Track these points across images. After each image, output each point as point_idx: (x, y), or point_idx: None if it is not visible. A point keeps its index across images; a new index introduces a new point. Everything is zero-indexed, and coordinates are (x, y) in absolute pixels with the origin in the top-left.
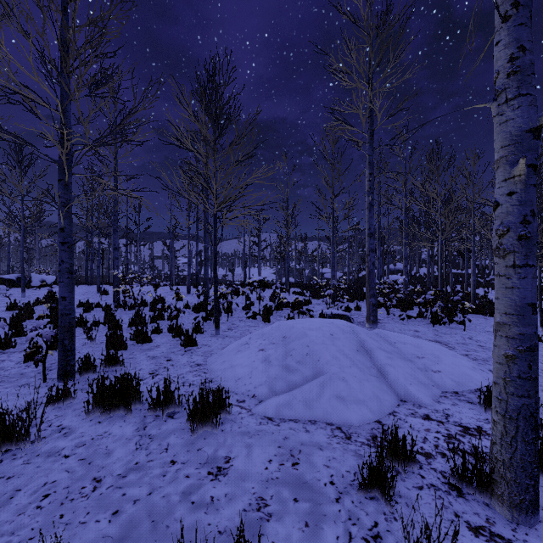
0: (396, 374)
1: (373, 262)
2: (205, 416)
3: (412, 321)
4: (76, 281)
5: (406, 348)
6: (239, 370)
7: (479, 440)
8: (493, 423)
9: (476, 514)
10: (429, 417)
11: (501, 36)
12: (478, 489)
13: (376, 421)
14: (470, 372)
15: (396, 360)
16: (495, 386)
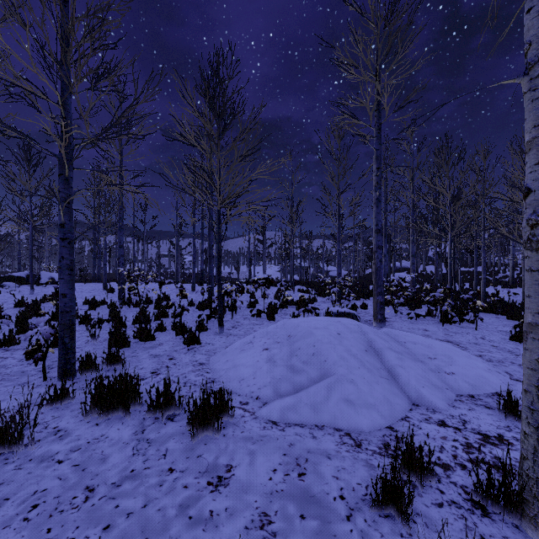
0: (407, 376)
1: (381, 259)
2: (206, 419)
3: (421, 319)
4: (84, 278)
5: (417, 348)
6: (243, 370)
7: (502, 450)
8: (523, 436)
9: (505, 538)
10: (445, 423)
11: (533, 2)
12: (506, 509)
13: (387, 427)
14: (486, 374)
15: (407, 361)
16: (525, 394)
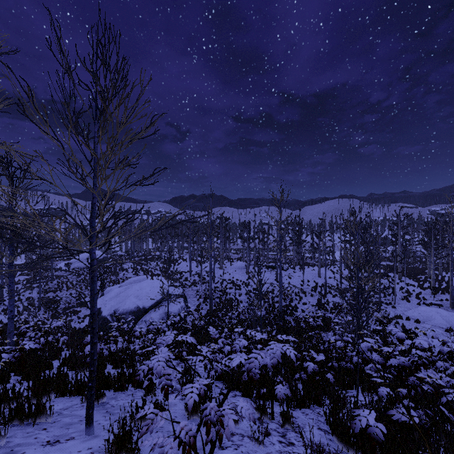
0: None
1: (453, 289)
2: (417, 321)
3: None
4: (300, 269)
5: None
6: (416, 316)
7: None
8: None
9: None
10: None
11: None
12: None
13: (448, 327)
14: None
15: None
16: None
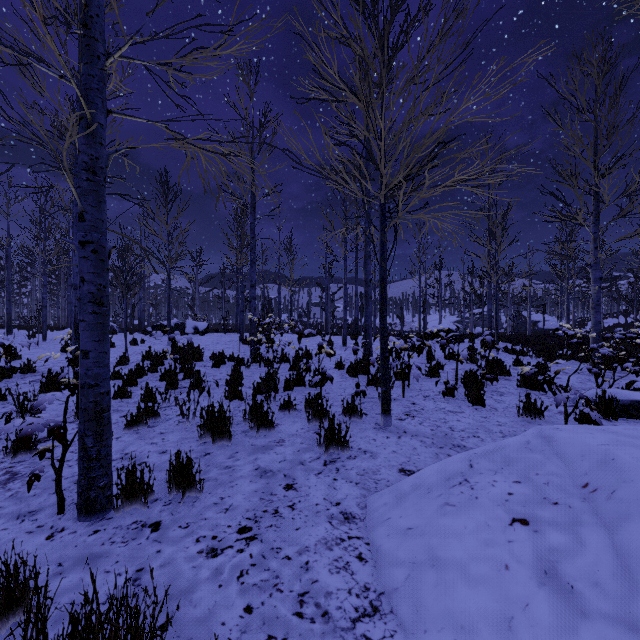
0: None
1: None
2: None
3: None
4: (224, 328)
5: None
6: (462, 593)
7: None
8: None
9: None
10: None
11: None
12: None
13: None
14: None
15: None
16: None
